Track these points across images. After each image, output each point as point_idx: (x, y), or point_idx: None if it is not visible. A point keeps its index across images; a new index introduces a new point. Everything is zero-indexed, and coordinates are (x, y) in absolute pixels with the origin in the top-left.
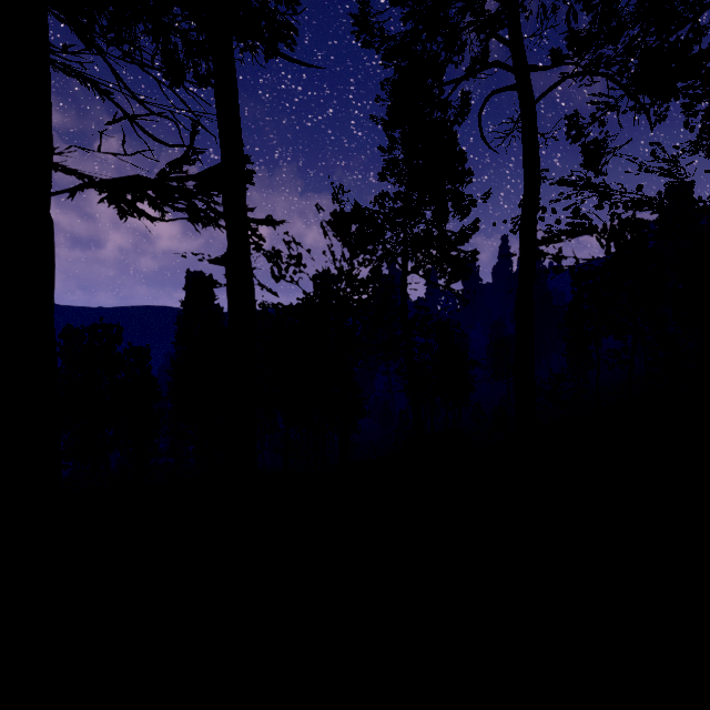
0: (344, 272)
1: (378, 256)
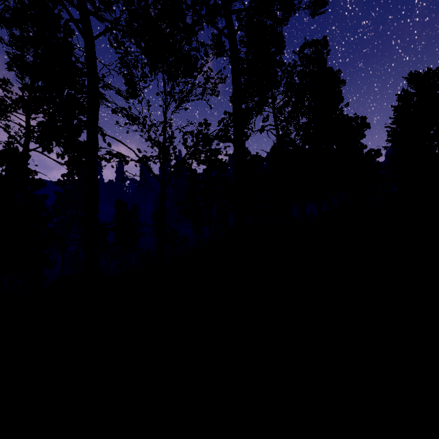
0: None
1: None
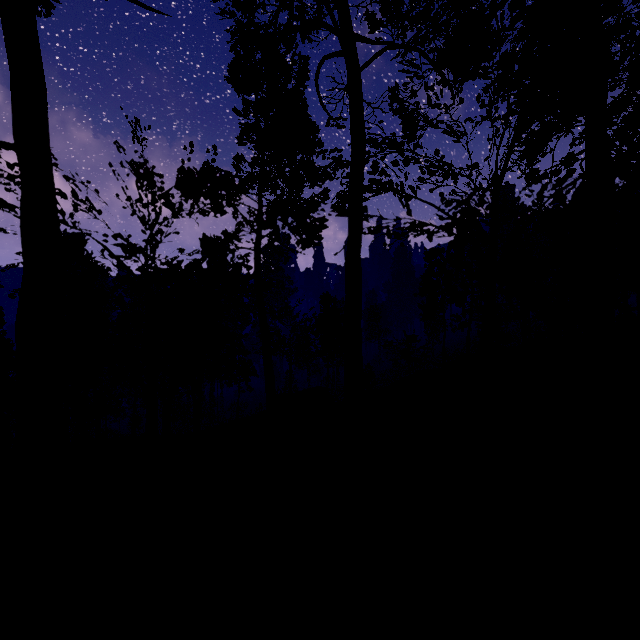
0: (147, 221)
1: (201, 209)
